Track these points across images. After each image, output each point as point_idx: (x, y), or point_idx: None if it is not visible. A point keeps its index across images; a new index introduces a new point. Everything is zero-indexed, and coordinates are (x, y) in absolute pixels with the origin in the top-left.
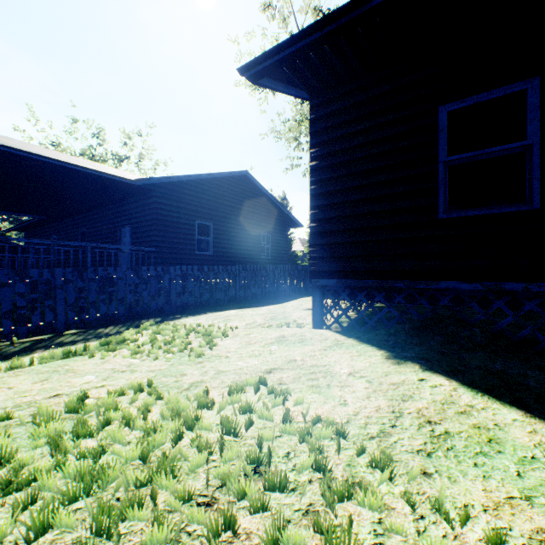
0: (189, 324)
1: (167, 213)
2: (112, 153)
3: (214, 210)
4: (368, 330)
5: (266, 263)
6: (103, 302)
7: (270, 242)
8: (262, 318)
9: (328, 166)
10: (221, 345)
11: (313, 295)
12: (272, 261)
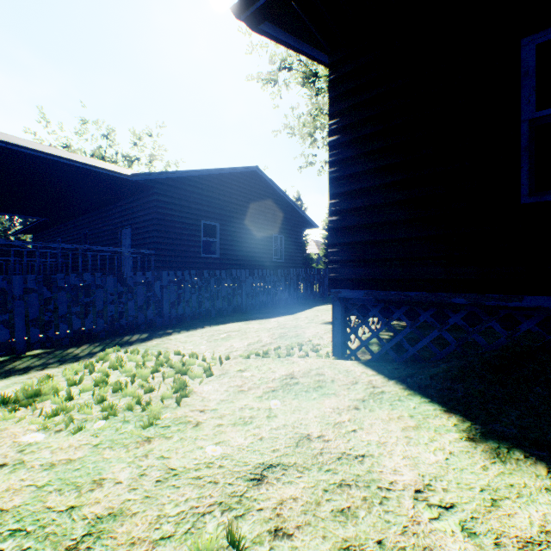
0: (164, 352)
1: (168, 212)
2: (123, 154)
3: (221, 209)
4: (409, 360)
5: (278, 267)
6: (76, 315)
7: (282, 244)
8: (269, 335)
9: (353, 140)
10: (198, 393)
11: (333, 309)
12: (284, 265)
